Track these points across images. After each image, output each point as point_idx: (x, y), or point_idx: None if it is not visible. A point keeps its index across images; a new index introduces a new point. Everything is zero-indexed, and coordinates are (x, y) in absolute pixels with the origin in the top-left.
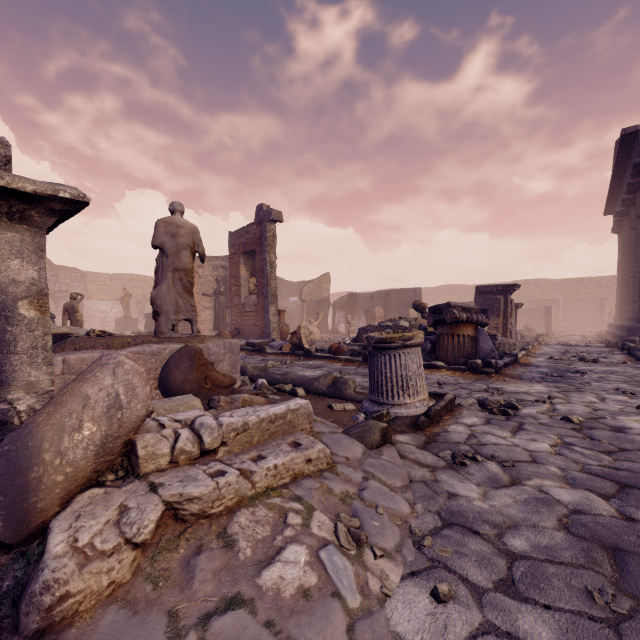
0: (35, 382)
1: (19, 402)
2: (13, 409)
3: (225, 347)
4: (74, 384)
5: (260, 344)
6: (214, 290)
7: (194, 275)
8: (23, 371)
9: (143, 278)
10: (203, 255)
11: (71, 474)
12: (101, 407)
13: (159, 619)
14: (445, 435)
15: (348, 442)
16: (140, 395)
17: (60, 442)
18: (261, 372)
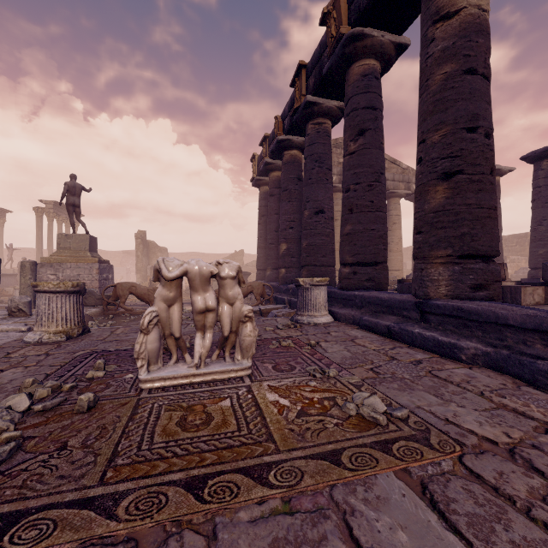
0: None
1: None
2: None
3: None
4: None
5: None
6: None
7: None
8: None
9: (198, 254)
10: None
11: None
12: None
13: None
14: (3, 304)
15: None
16: None
17: None
18: None
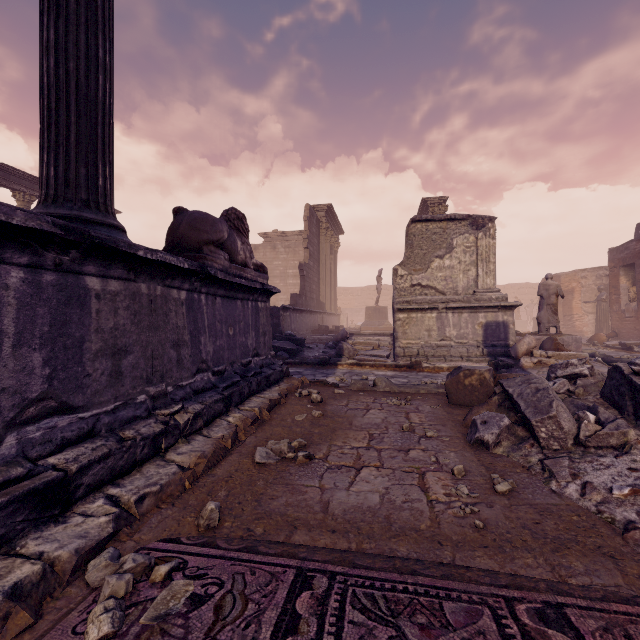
0: (512, 339)
1: (510, 343)
2: (509, 344)
3: (572, 339)
4: (521, 339)
5: (631, 344)
6: (596, 298)
7: (576, 285)
8: (511, 337)
9: (530, 285)
10: (562, 296)
11: (522, 352)
12: (526, 343)
13: (536, 370)
14: None
15: (603, 368)
16: (533, 342)
17: (520, 347)
18: (605, 357)
